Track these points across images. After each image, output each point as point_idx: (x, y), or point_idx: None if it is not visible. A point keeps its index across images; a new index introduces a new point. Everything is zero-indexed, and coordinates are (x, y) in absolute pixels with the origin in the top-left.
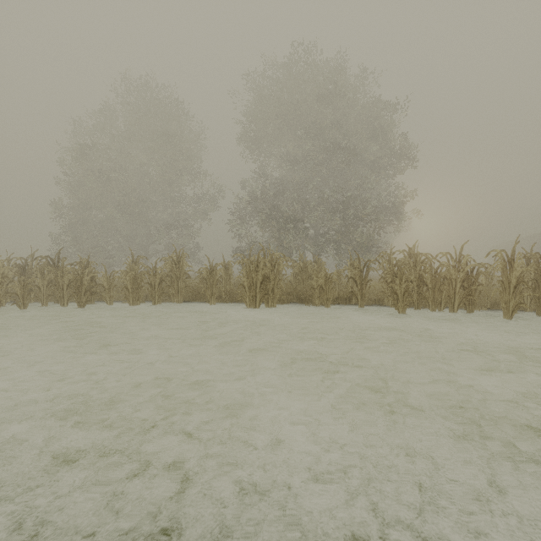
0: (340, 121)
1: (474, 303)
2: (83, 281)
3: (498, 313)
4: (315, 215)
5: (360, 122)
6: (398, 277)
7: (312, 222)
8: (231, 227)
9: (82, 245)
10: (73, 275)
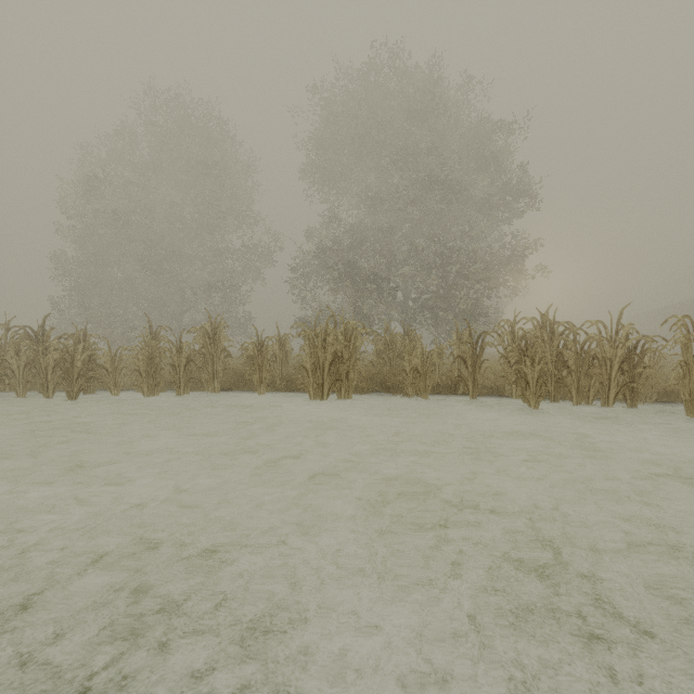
0: (437, 146)
1: (638, 393)
2: (74, 362)
3: (671, 407)
4: (404, 273)
5: (464, 148)
6: (527, 356)
7: (400, 282)
8: (291, 289)
9: (92, 313)
10: (61, 354)
